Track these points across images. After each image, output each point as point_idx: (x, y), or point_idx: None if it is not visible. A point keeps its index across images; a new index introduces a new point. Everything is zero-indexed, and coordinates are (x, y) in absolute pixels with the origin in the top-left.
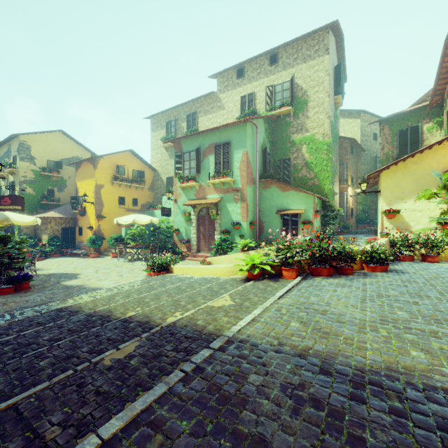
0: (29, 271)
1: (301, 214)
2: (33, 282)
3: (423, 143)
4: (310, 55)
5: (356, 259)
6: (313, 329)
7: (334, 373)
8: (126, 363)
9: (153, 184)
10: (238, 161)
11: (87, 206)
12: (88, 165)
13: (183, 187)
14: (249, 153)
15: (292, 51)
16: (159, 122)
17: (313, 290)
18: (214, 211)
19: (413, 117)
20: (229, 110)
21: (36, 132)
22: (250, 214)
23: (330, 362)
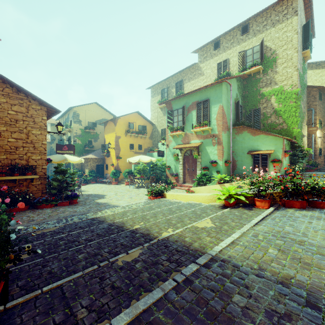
0: (77, 192)
1: (270, 154)
2: (79, 199)
3: None
4: (278, 20)
5: None
6: (293, 258)
7: (323, 309)
8: (132, 266)
9: (152, 134)
10: (215, 113)
11: (111, 150)
12: (111, 123)
13: (172, 135)
14: (224, 106)
15: (261, 19)
16: (156, 90)
17: (287, 220)
18: (196, 153)
19: None
20: (207, 75)
21: (82, 105)
22: (225, 154)
23: (317, 295)
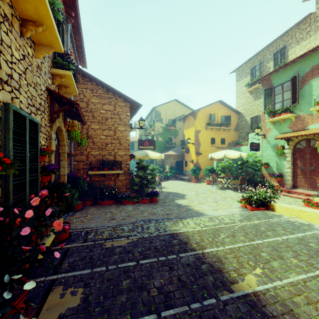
0: (158, 188)
1: None
2: (159, 197)
3: None
4: None
5: None
6: None
7: None
8: None
9: (238, 125)
10: None
11: (190, 146)
12: (190, 118)
13: (273, 121)
14: None
15: None
16: (243, 71)
17: None
18: None
19: None
20: None
21: (163, 104)
22: None
23: None
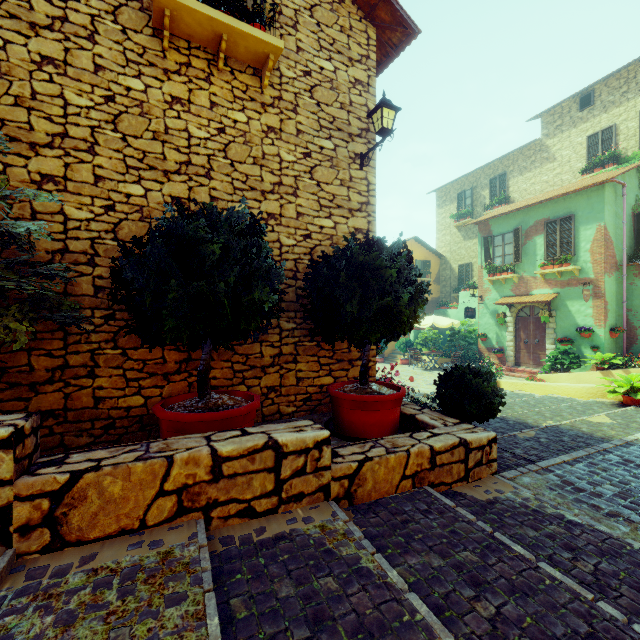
0: None
1: None
2: None
3: None
4: None
5: None
6: None
7: None
8: (537, 440)
9: (439, 275)
10: (587, 240)
11: None
12: None
13: (492, 280)
14: (609, 227)
15: None
16: (448, 194)
17: None
18: (546, 312)
19: None
20: (563, 160)
21: None
22: (610, 316)
23: None
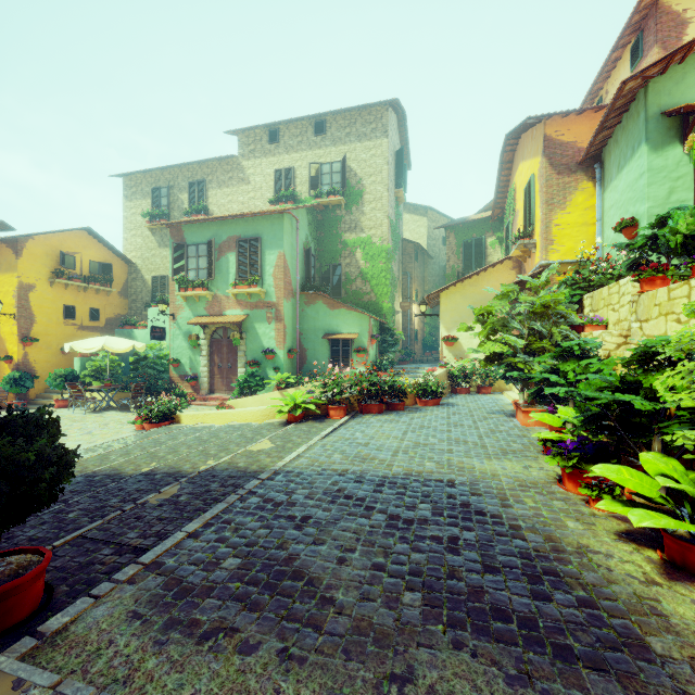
0: None
1: (354, 339)
2: None
3: (487, 259)
4: (366, 134)
5: (407, 393)
6: (354, 457)
7: (364, 481)
8: (176, 500)
9: (128, 286)
10: (272, 265)
11: (0, 320)
12: (2, 249)
13: (186, 296)
14: (287, 256)
15: (344, 123)
16: (140, 186)
17: (361, 427)
18: (237, 334)
19: (478, 227)
20: (257, 186)
21: None
22: (288, 339)
23: (363, 476)
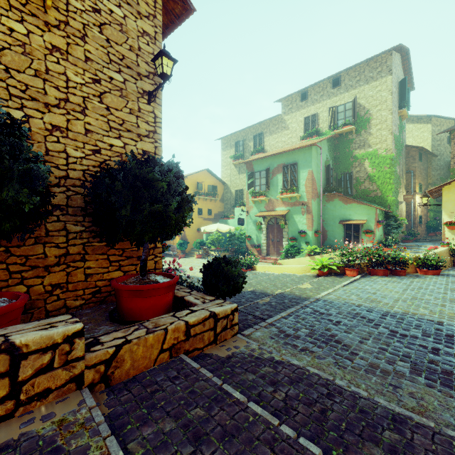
0: None
1: (363, 224)
2: None
3: None
4: (372, 77)
5: (408, 264)
6: (365, 299)
7: (373, 312)
8: (270, 304)
9: (223, 196)
10: (304, 179)
11: None
12: None
13: (254, 200)
14: (314, 172)
15: (354, 74)
16: (229, 142)
17: (369, 283)
18: (283, 222)
19: None
20: (293, 130)
21: None
22: (314, 224)
23: (372, 309)
